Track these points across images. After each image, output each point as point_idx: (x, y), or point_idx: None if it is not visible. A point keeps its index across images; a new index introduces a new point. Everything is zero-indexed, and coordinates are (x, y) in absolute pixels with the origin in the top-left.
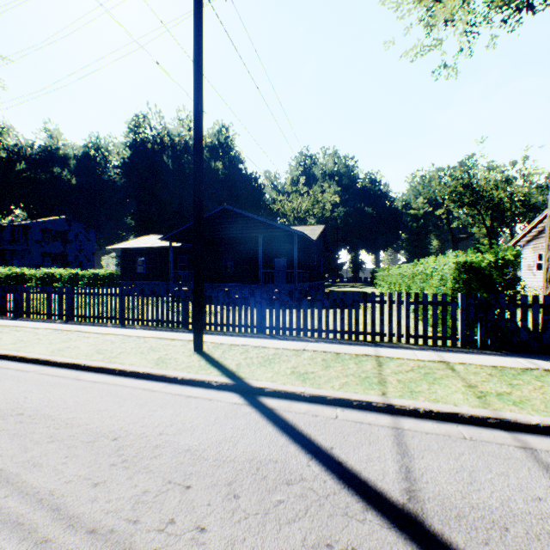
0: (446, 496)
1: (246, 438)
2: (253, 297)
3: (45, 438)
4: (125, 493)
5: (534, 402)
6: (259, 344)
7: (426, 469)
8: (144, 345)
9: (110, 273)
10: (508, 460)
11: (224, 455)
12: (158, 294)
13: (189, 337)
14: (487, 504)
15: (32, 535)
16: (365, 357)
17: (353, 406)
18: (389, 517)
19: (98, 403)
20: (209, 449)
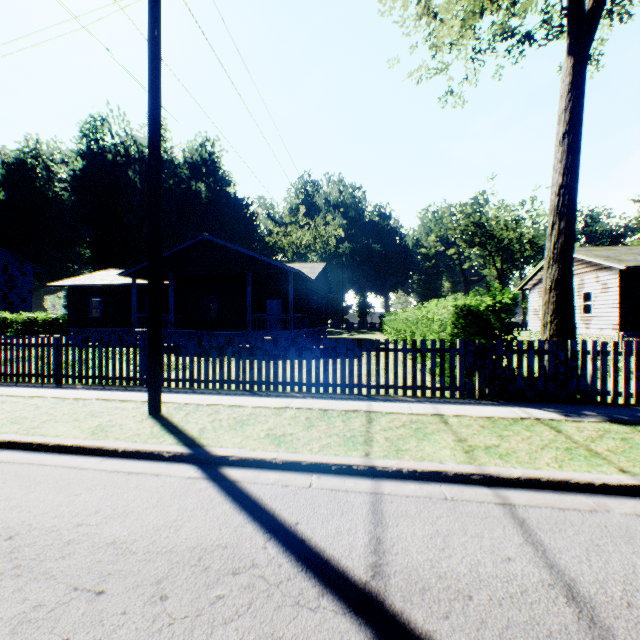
0: (414, 567)
1: (193, 521)
2: (230, 346)
3: None
4: (6, 612)
5: (519, 454)
6: (234, 402)
7: (399, 538)
8: (82, 409)
9: (53, 318)
10: (485, 519)
11: (160, 545)
12: (108, 344)
13: (146, 397)
14: (456, 571)
15: None
16: (356, 413)
17: (332, 471)
18: (347, 601)
19: None
20: (141, 539)
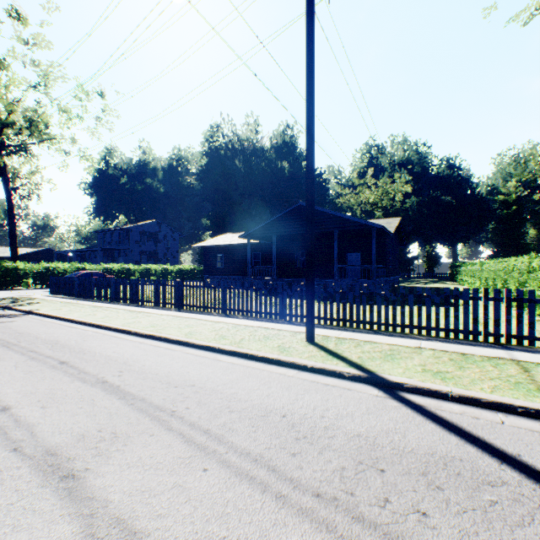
0: None
1: (411, 432)
2: (351, 292)
3: (225, 408)
4: (325, 466)
5: None
6: (366, 338)
7: None
8: (257, 333)
9: (192, 268)
10: None
11: (399, 445)
12: (257, 287)
13: (292, 328)
14: None
15: (268, 489)
16: (500, 360)
17: (517, 412)
18: None
19: (248, 382)
20: (379, 437)
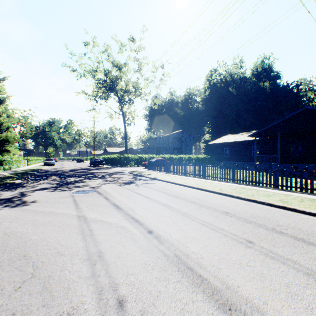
0: None
1: None
2: None
3: None
4: None
5: None
6: None
7: None
8: None
9: (203, 157)
10: None
11: None
12: (312, 171)
13: None
14: None
15: None
16: None
17: None
18: None
19: None
20: None
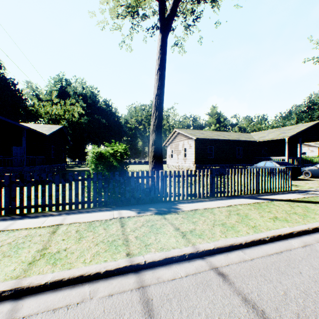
0: None
1: None
2: None
3: None
4: None
5: (74, 254)
6: None
7: None
8: None
9: None
10: None
11: None
12: None
13: None
14: None
15: None
16: None
17: None
18: None
19: None
20: None
